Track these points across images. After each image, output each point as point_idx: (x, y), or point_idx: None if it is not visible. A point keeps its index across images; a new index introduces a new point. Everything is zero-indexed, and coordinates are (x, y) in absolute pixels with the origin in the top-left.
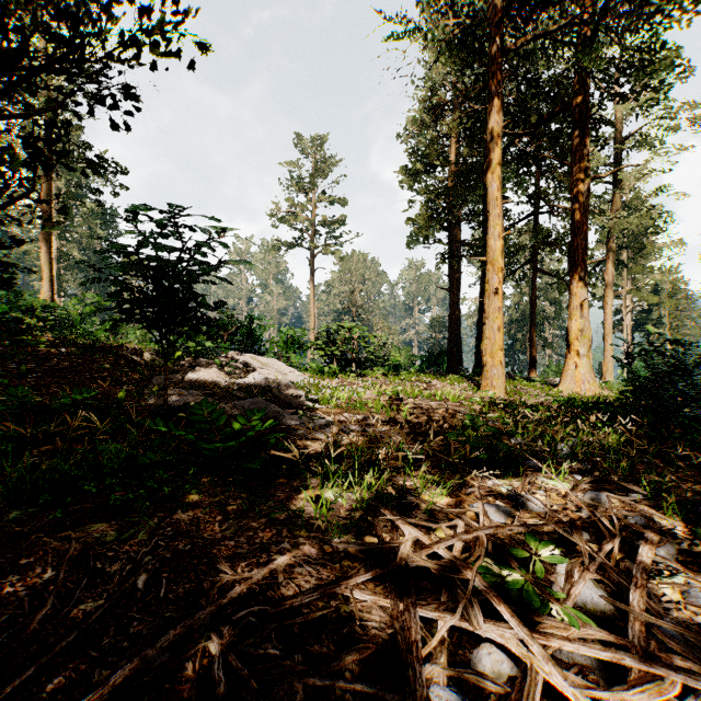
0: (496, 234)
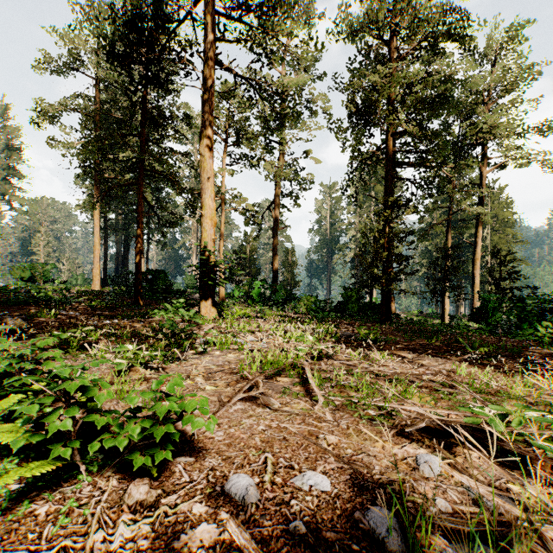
0: (97, 237)
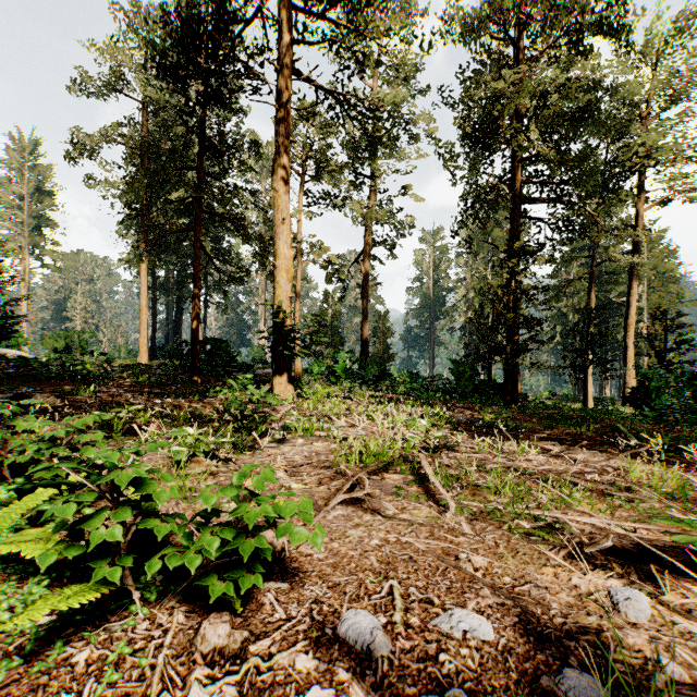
0: (144, 299)
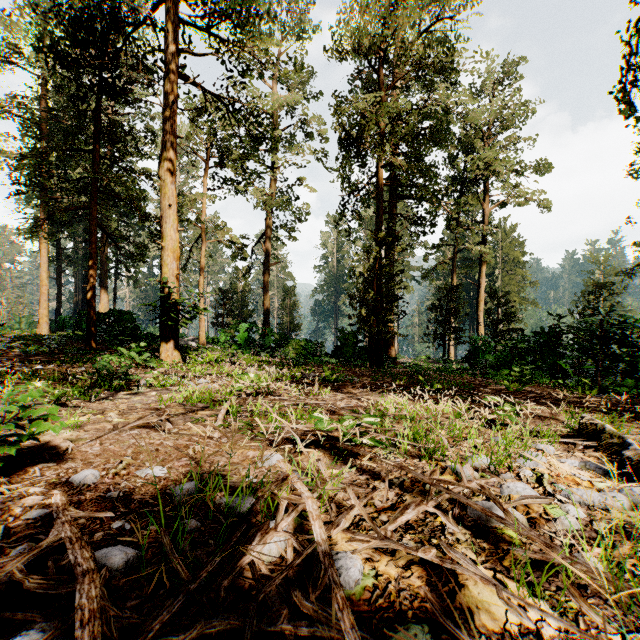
0: (44, 270)
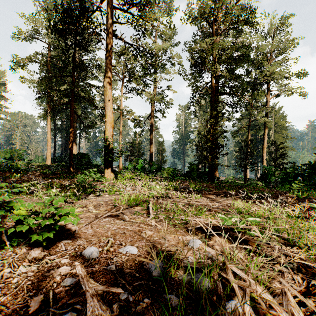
0: (49, 134)
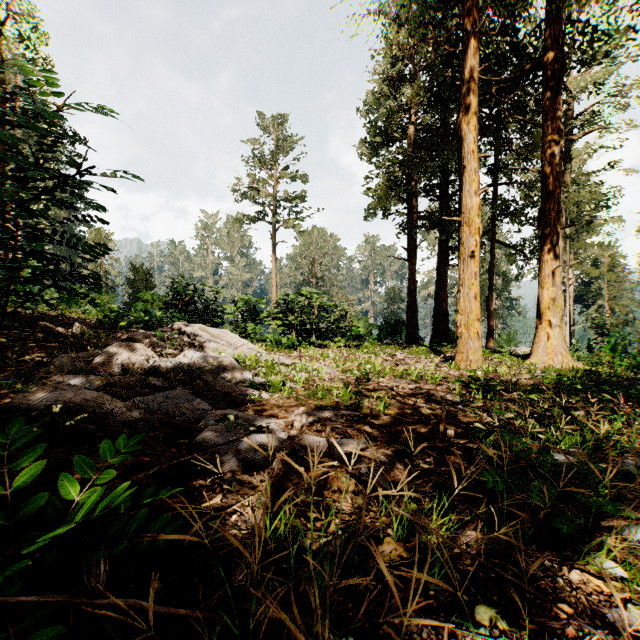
0: (473, 191)
